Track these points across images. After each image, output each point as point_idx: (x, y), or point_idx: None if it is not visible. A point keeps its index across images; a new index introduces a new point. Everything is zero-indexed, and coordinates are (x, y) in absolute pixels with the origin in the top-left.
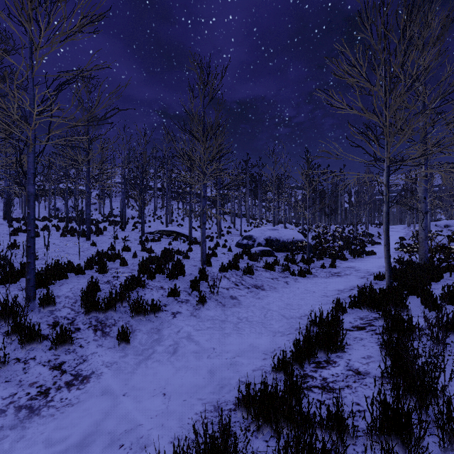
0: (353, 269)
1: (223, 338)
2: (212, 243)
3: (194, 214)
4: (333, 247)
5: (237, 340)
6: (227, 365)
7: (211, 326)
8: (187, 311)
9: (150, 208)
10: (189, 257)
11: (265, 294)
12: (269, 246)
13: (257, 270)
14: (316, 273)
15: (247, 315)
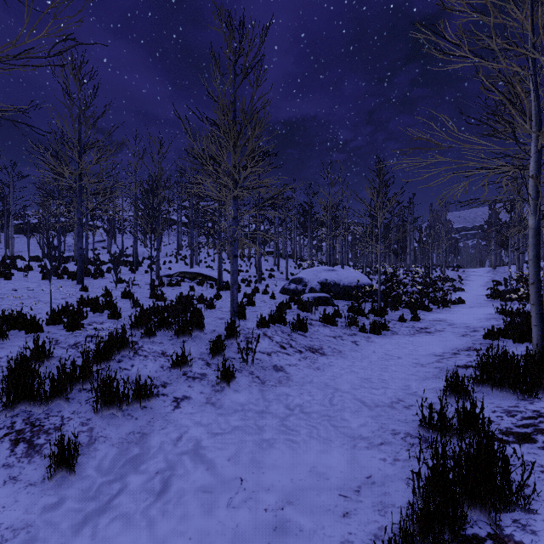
0: (445, 323)
1: (259, 452)
2: (249, 289)
3: (227, 254)
4: (413, 292)
5: (287, 456)
6: (267, 532)
7: (240, 425)
8: (201, 395)
9: (172, 246)
10: (214, 306)
11: (327, 361)
12: (326, 292)
13: (311, 325)
14: (395, 329)
15: (301, 400)
